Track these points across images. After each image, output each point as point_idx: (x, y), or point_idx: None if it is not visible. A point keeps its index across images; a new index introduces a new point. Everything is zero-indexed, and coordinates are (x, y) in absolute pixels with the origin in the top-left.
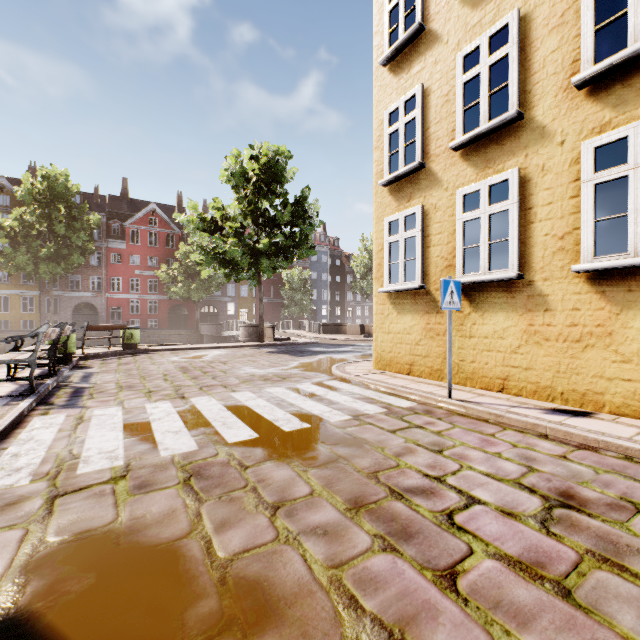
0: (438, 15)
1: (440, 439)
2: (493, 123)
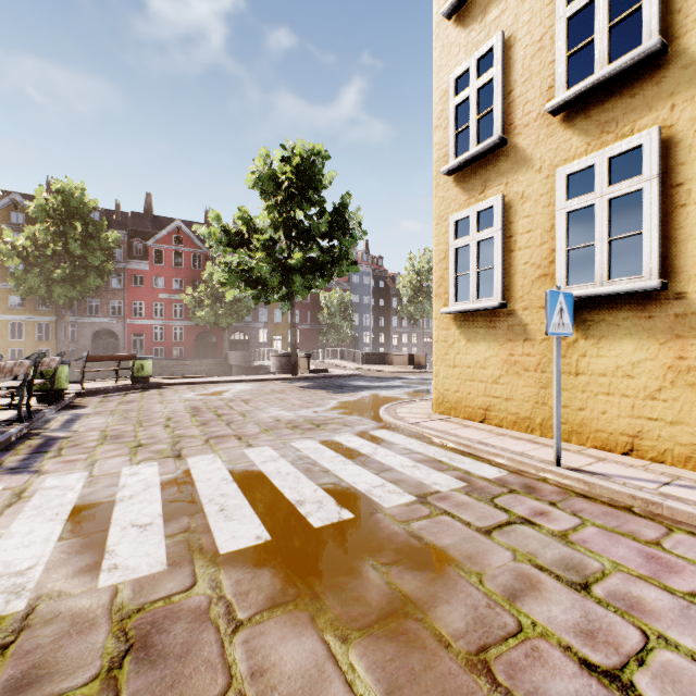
0: None
1: (572, 553)
2: (618, 64)
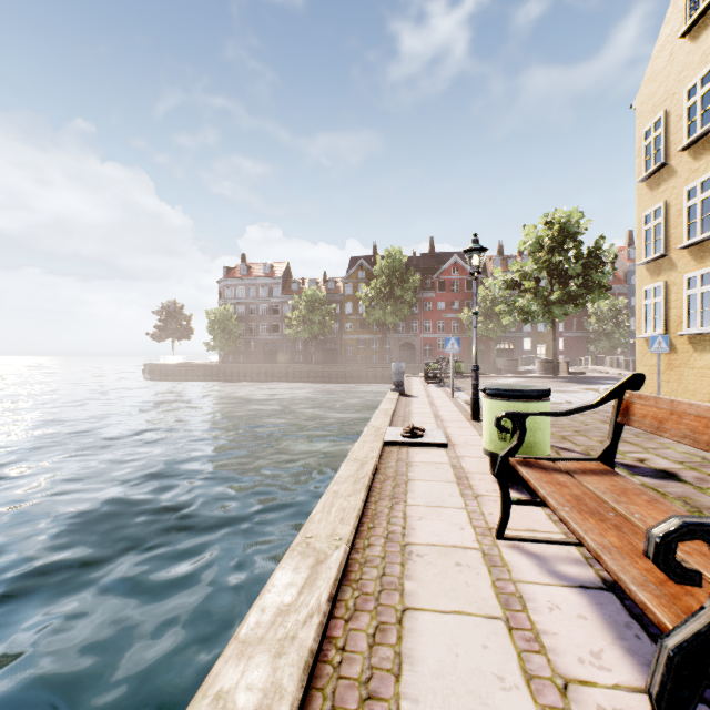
0: (674, 157)
1: None
2: (698, 239)
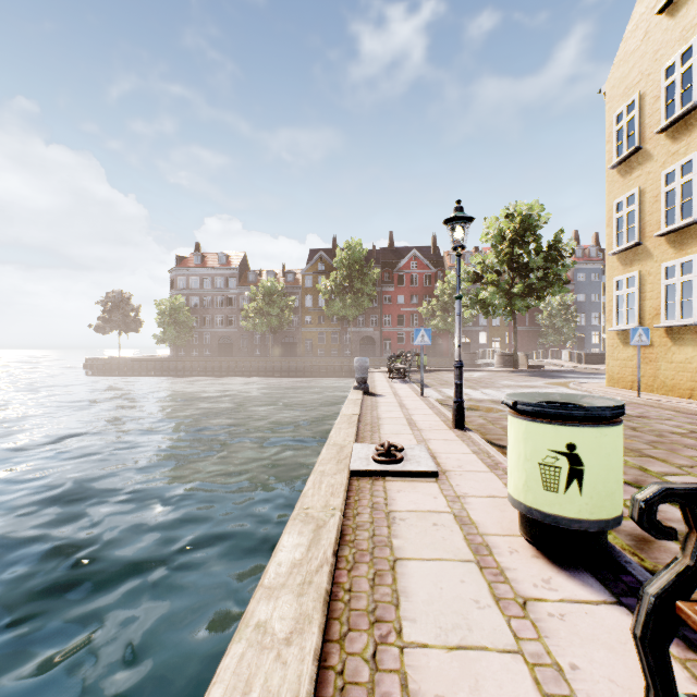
0: (650, 141)
1: None
2: (680, 225)
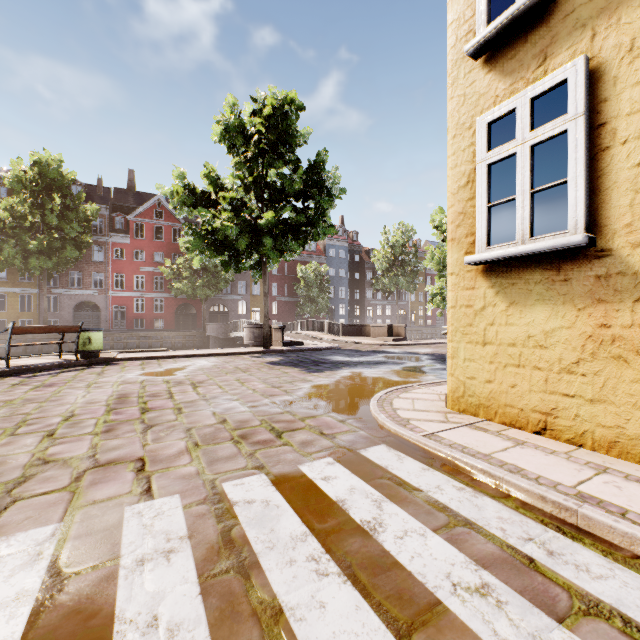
0: None
1: None
2: None
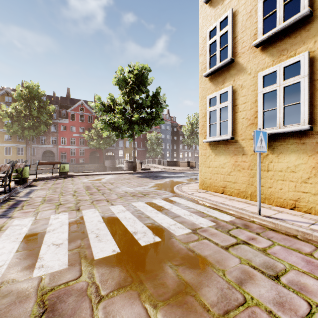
0: None
1: (269, 259)
2: (288, 22)
